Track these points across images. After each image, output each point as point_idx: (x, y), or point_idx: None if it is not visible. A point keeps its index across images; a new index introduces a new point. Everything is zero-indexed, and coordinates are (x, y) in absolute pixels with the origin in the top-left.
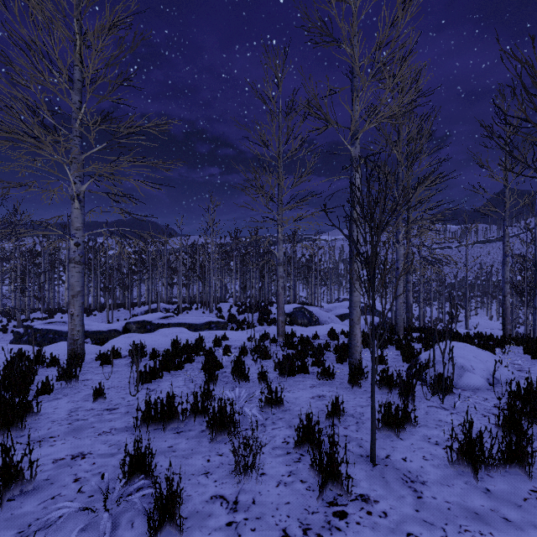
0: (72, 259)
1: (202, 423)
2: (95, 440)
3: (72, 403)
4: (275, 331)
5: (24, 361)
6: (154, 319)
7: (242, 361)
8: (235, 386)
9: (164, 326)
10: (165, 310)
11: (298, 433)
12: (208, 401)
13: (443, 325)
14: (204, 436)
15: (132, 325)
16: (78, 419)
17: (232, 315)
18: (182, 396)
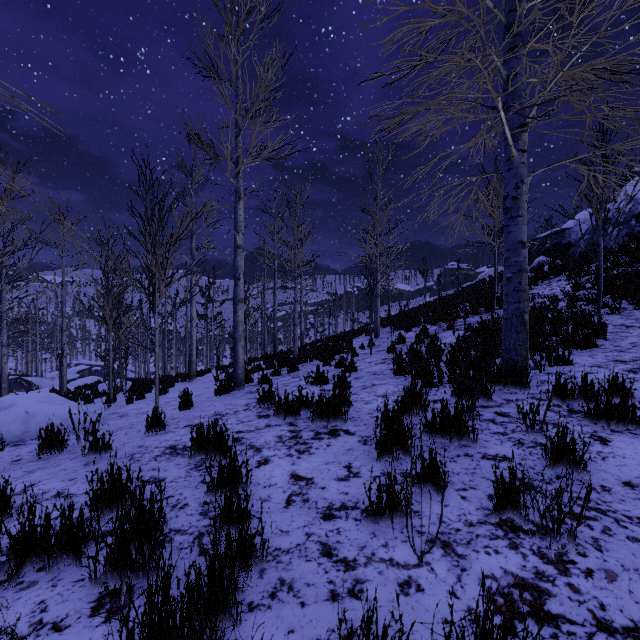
0: None
1: None
2: None
3: None
4: None
5: None
6: None
7: None
8: None
9: None
10: None
11: None
12: None
13: None
14: None
15: None
16: None
17: None
18: None
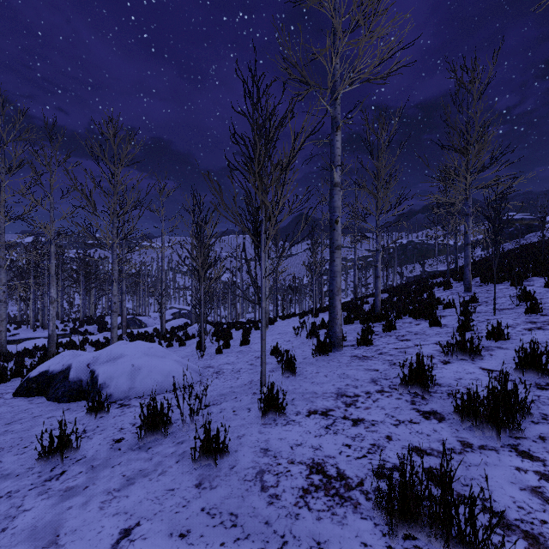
0: (1, 300)
1: None
2: None
3: None
4: (118, 333)
5: None
6: None
7: None
8: None
9: (15, 342)
10: None
11: None
12: None
13: None
14: None
15: None
16: None
17: (74, 328)
18: None
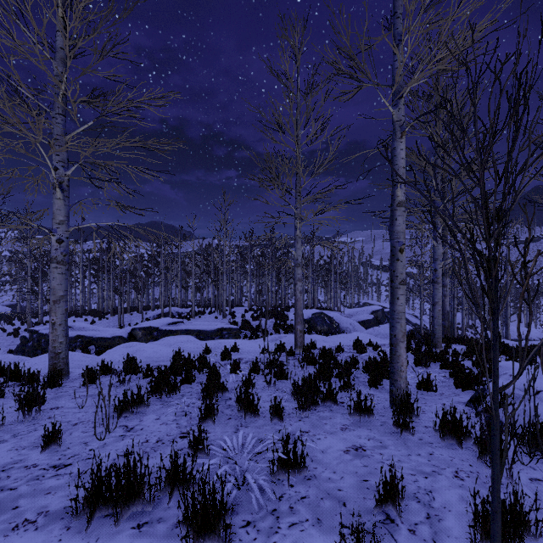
0: (54, 258)
1: (182, 502)
2: (1, 542)
3: (15, 451)
4: (292, 340)
5: (3, 376)
6: (162, 325)
7: (251, 383)
8: (240, 424)
9: (172, 333)
10: (178, 314)
11: (333, 541)
12: (199, 454)
13: (473, 332)
14: (177, 539)
15: (137, 332)
16: (4, 487)
17: (246, 321)
18: (166, 441)
